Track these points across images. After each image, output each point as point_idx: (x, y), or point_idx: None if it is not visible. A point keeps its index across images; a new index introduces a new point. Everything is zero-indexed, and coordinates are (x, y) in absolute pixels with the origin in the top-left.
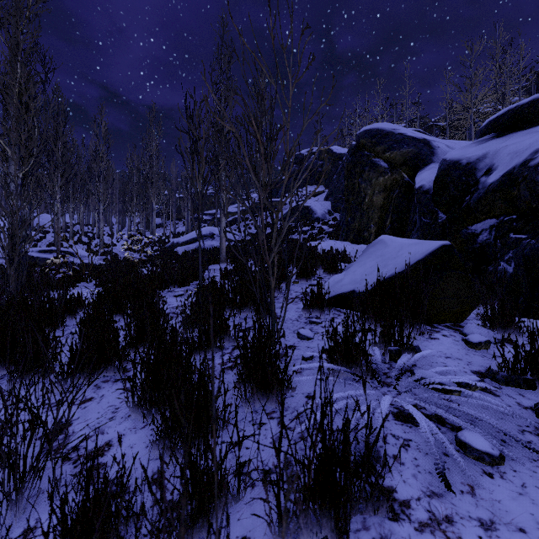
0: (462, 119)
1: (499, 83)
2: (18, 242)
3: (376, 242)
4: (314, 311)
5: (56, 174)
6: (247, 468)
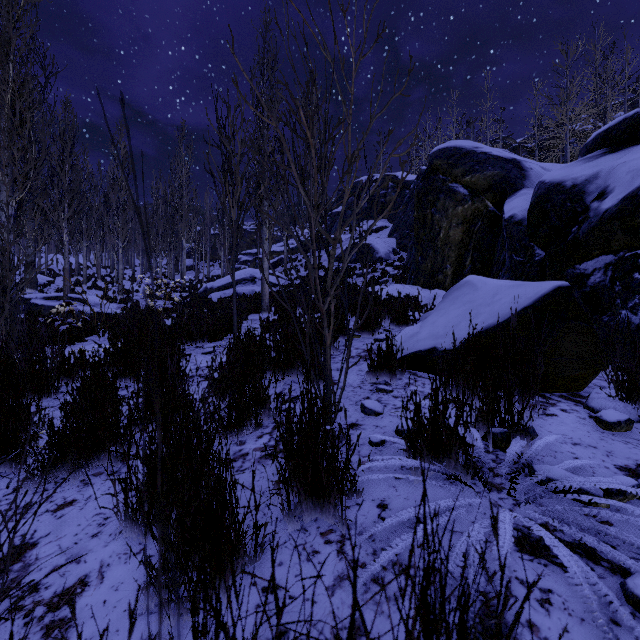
0: (555, 138)
1: (599, 95)
2: (9, 285)
3: (462, 285)
4: (382, 374)
5: (63, 204)
6: (289, 638)
